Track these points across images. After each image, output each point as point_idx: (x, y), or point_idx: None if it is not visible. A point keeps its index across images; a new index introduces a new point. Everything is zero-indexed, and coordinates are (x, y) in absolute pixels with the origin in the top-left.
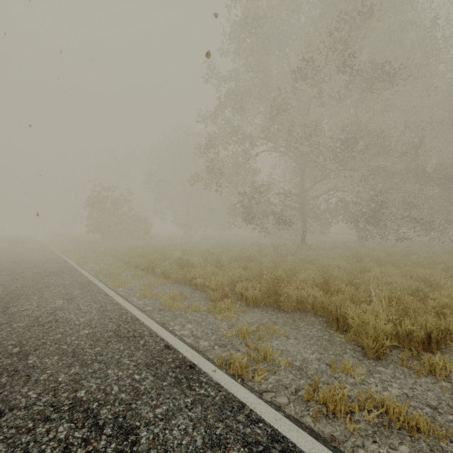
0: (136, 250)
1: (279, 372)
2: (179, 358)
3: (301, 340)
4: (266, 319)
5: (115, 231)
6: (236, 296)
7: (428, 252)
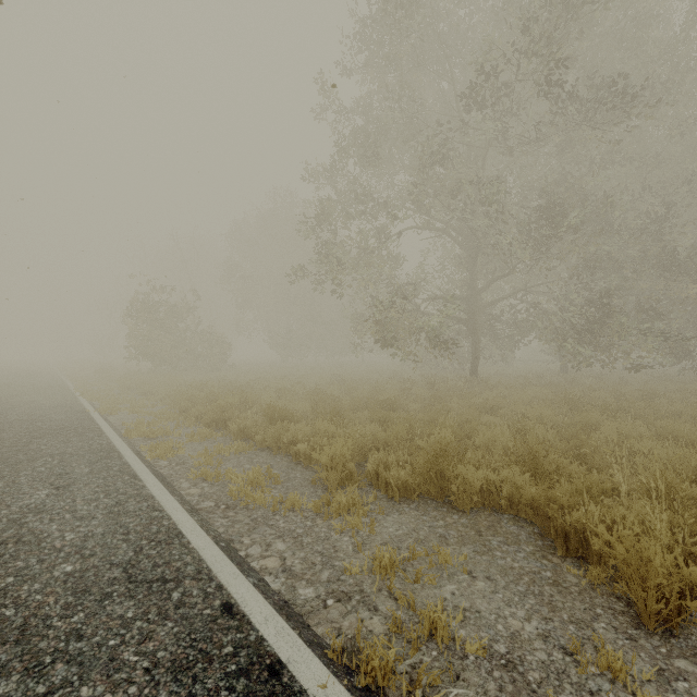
0: (201, 389)
1: (467, 676)
2: (248, 643)
3: (500, 581)
4: (425, 529)
5: (173, 356)
6: (367, 477)
7: (684, 392)
